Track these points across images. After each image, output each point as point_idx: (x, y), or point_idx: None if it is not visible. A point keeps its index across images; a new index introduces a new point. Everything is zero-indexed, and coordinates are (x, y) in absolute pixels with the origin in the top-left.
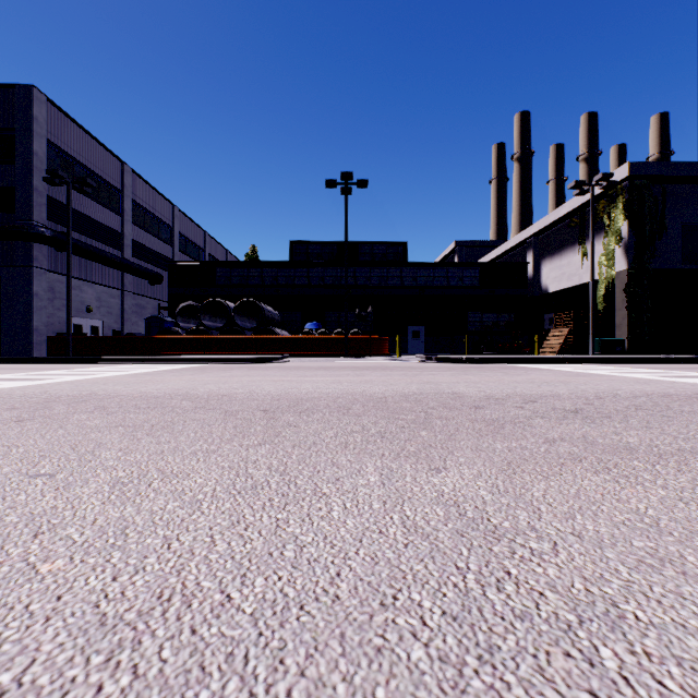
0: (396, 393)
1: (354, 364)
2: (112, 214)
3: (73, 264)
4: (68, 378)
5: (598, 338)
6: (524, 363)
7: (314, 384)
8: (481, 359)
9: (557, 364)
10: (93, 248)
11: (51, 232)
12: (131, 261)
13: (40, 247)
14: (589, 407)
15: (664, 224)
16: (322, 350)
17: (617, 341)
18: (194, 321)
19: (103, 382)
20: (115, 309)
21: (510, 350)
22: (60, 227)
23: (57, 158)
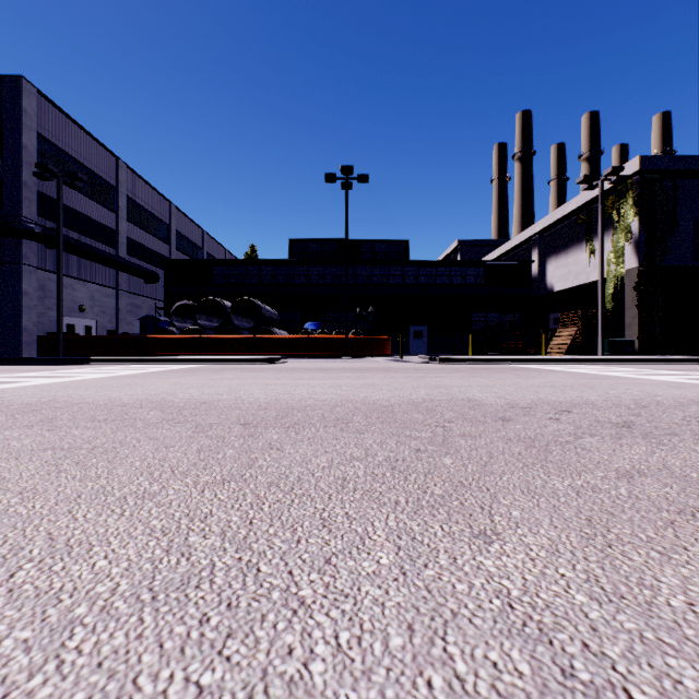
0: (403, 399)
1: (355, 365)
2: (106, 211)
3: (65, 262)
4: (40, 382)
5: (607, 338)
6: (532, 364)
7: (310, 388)
8: (487, 360)
9: (568, 365)
10: (85, 245)
11: (41, 228)
12: (126, 259)
13: (30, 243)
14: (639, 419)
15: (676, 220)
16: (321, 351)
17: (627, 342)
18: (190, 320)
19: (75, 386)
20: (109, 308)
21: (515, 351)
22: (51, 223)
23: (48, 152)
